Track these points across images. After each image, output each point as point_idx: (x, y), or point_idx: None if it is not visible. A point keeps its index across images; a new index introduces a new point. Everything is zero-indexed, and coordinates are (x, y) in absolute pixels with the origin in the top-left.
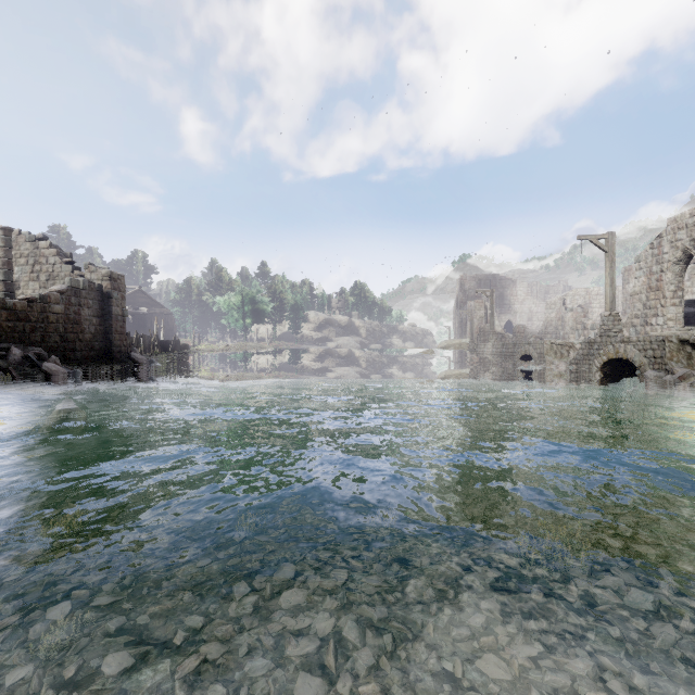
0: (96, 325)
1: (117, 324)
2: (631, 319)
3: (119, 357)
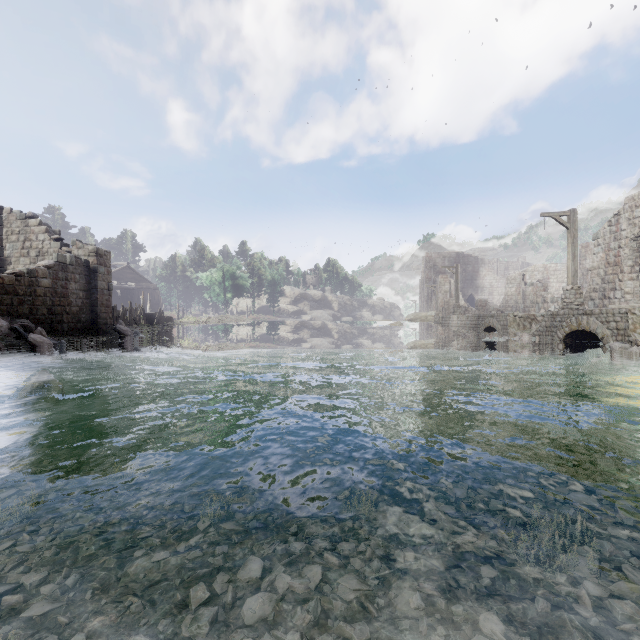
0: (82, 298)
1: (103, 297)
2: (589, 293)
3: (105, 329)
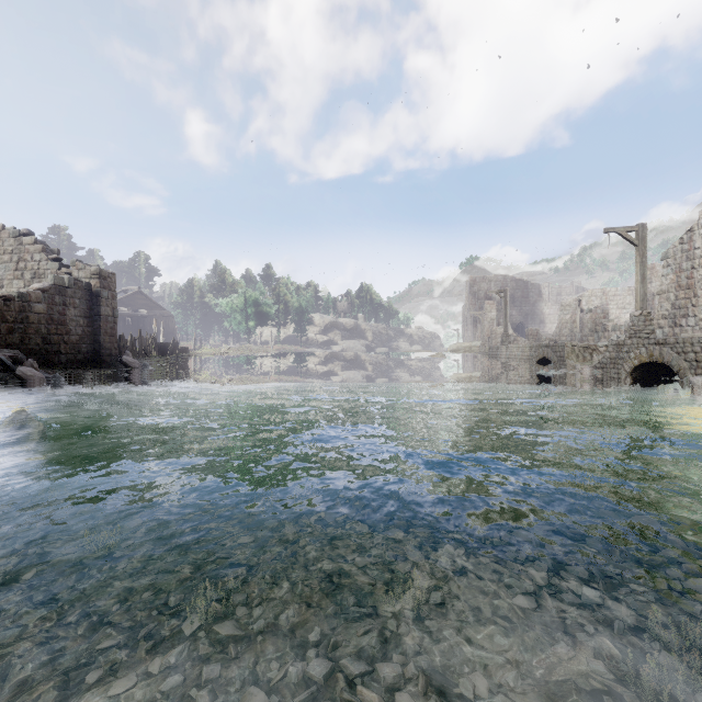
0: (83, 326)
1: (107, 325)
2: (658, 320)
3: (110, 361)
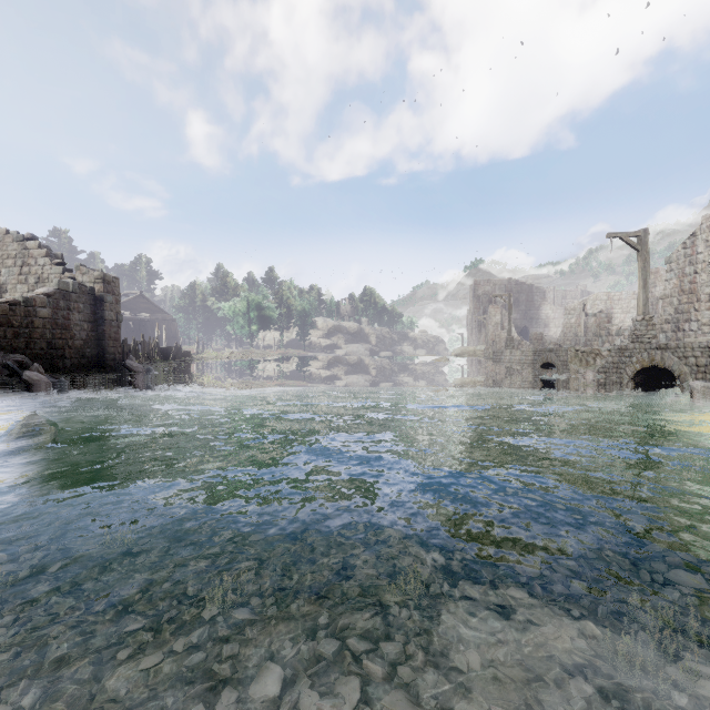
0: (87, 330)
1: (111, 329)
2: (661, 325)
3: (114, 365)
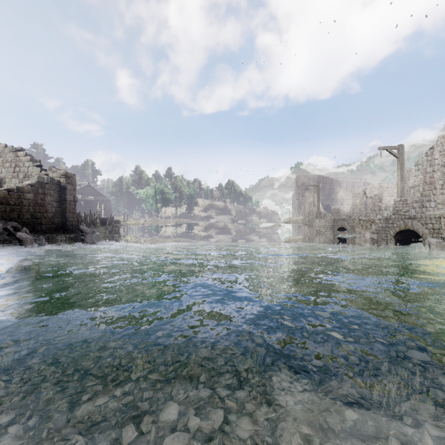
0: (56, 207)
1: (70, 206)
2: (412, 203)
3: (72, 229)
